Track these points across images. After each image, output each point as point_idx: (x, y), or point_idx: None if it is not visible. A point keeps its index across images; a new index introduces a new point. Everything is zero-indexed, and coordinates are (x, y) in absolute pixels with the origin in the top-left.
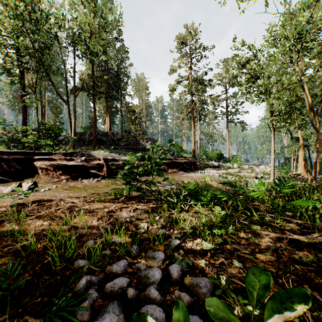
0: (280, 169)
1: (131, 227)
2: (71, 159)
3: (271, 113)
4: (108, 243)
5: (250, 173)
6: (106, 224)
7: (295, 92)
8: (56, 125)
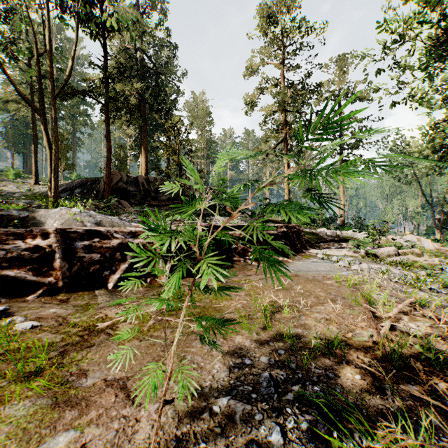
0: None
1: None
2: None
3: None
4: None
5: (420, 255)
6: None
7: None
8: None
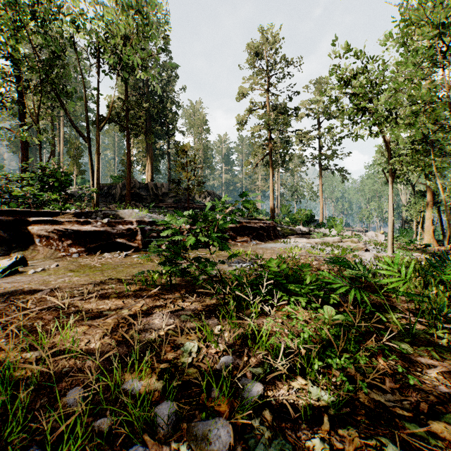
0: (401, 237)
1: (165, 352)
2: (87, 222)
3: (388, 155)
4: (112, 396)
5: (357, 243)
6: (118, 345)
7: (435, 116)
8: (64, 169)
